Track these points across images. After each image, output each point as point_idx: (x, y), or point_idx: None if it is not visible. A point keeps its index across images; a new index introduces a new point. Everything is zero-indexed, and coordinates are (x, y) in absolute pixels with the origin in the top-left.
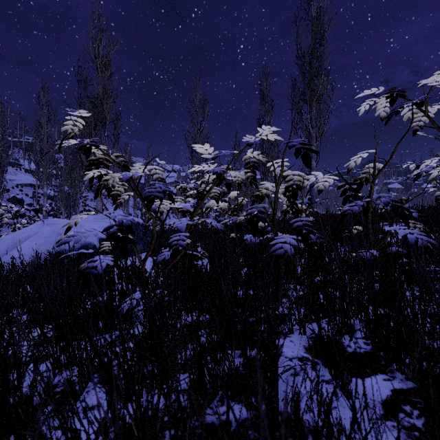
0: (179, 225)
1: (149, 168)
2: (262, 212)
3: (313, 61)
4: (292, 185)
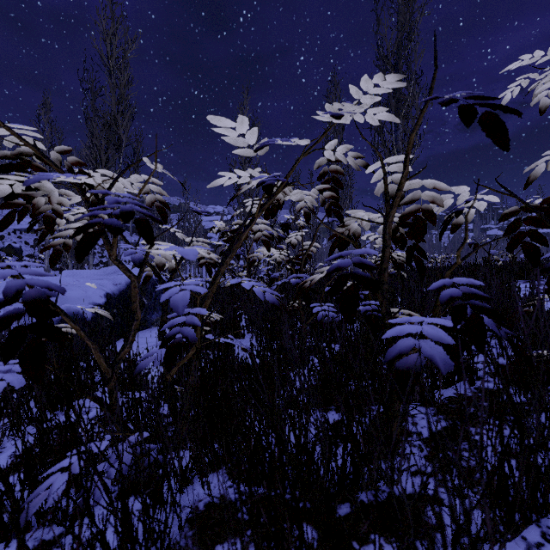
0: (173, 297)
1: (135, 180)
2: (366, 266)
3: (399, 62)
4: (415, 211)
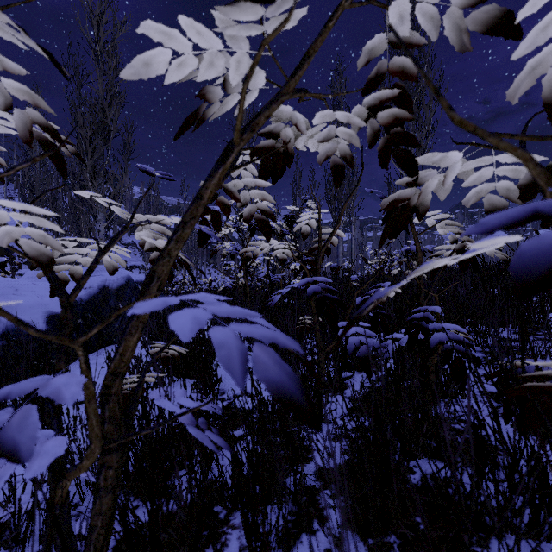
0: None
1: None
2: None
3: None
4: None
